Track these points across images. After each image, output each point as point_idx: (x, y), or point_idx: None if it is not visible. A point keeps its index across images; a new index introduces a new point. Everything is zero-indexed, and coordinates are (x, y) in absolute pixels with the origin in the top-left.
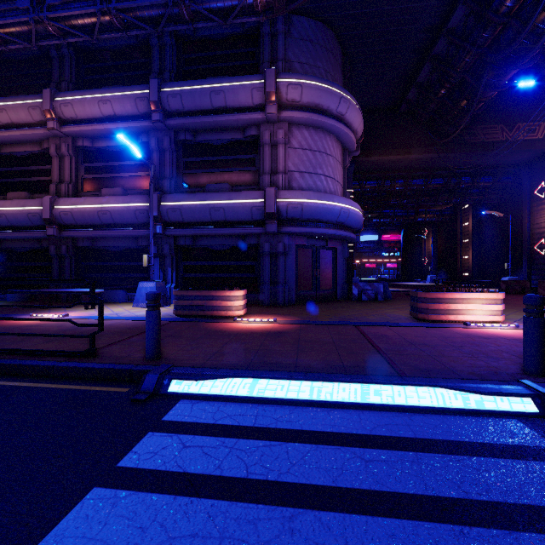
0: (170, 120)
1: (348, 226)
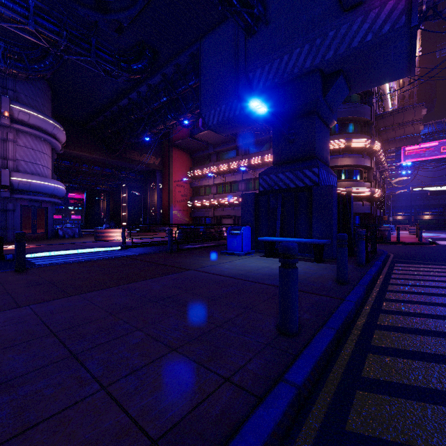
0: None
1: (58, 196)
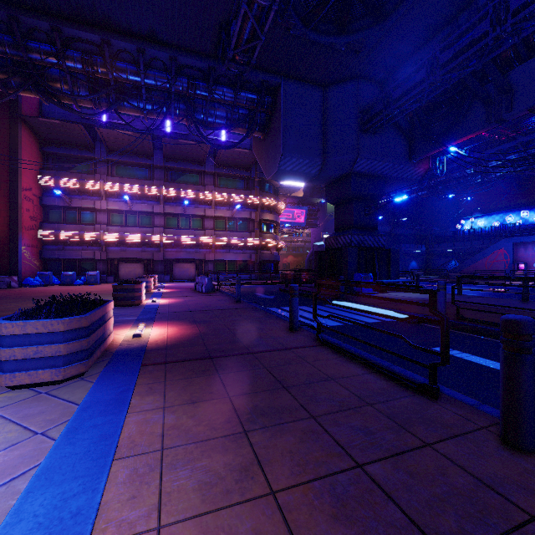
0: None
1: None
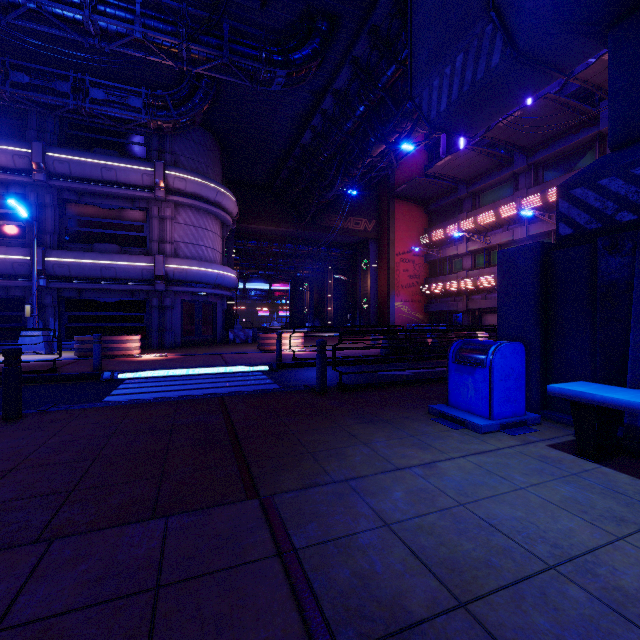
0: (55, 181)
1: (225, 287)
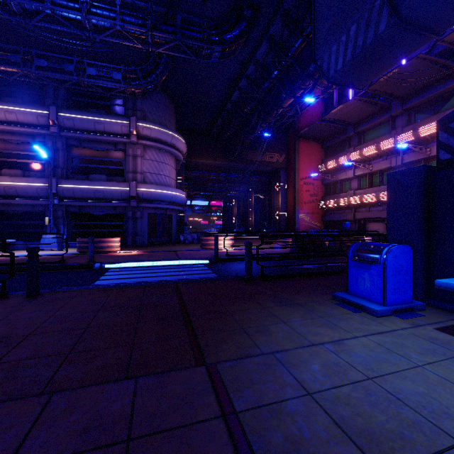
0: (64, 133)
1: (178, 203)
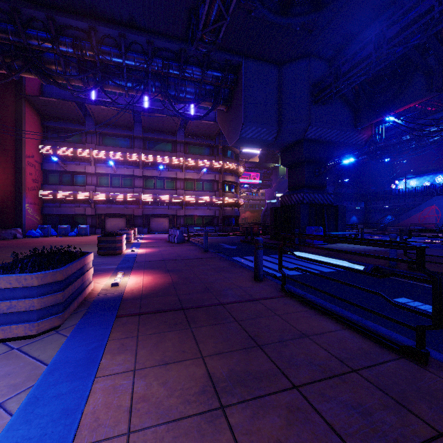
0: None
1: None
